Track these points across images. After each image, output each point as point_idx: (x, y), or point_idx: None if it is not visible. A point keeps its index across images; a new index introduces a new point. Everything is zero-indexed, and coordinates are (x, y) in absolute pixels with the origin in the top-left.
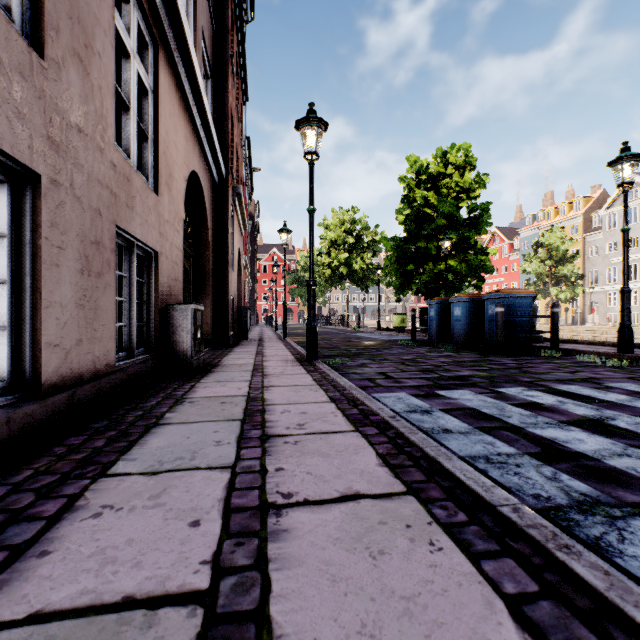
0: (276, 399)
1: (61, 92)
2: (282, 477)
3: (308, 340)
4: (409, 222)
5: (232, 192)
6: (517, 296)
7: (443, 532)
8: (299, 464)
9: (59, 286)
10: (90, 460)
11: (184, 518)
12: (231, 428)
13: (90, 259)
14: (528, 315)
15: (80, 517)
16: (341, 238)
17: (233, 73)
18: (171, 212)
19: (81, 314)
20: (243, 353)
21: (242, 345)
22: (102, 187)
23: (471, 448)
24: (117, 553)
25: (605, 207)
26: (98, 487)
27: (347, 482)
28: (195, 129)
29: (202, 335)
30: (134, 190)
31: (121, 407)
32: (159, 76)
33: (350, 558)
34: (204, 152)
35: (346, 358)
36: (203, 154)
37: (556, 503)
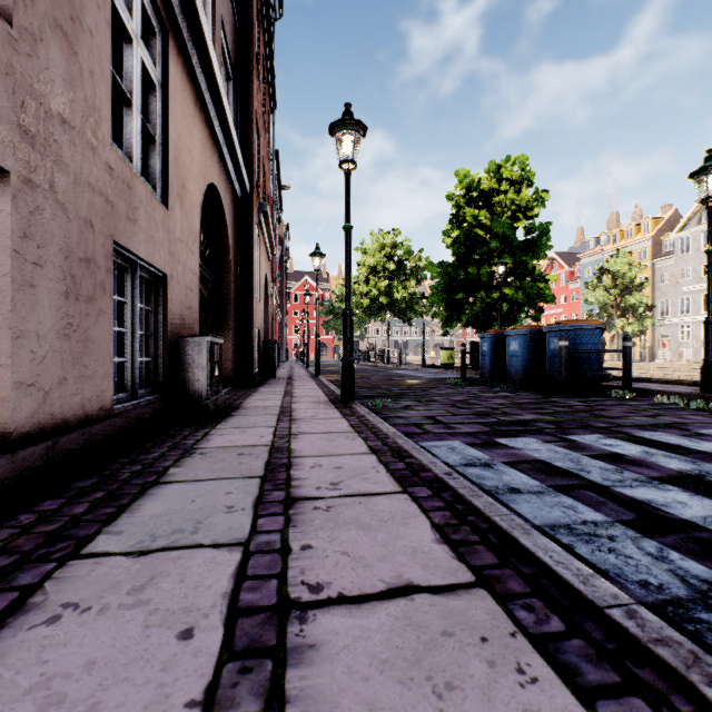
0: (305, 450)
1: (37, 71)
2: (309, 559)
3: (344, 378)
4: (458, 245)
5: (257, 210)
6: (584, 328)
7: (534, 650)
8: (332, 540)
9: (35, 311)
10: (63, 533)
11: (172, 625)
12: (248, 488)
13: (78, 280)
14: (596, 350)
15: (29, 623)
16: (381, 264)
17: (259, 75)
18: (184, 229)
19: (65, 347)
20: (269, 393)
21: (269, 384)
22: (94, 193)
23: (548, 514)
24: (68, 686)
25: (677, 229)
26: (64, 574)
27: (395, 567)
28: (214, 135)
29: (221, 373)
30: (137, 200)
31: (116, 460)
32: (169, 68)
33: (405, 697)
34: (225, 163)
35: (388, 399)
36: (223, 165)
37: (672, 595)
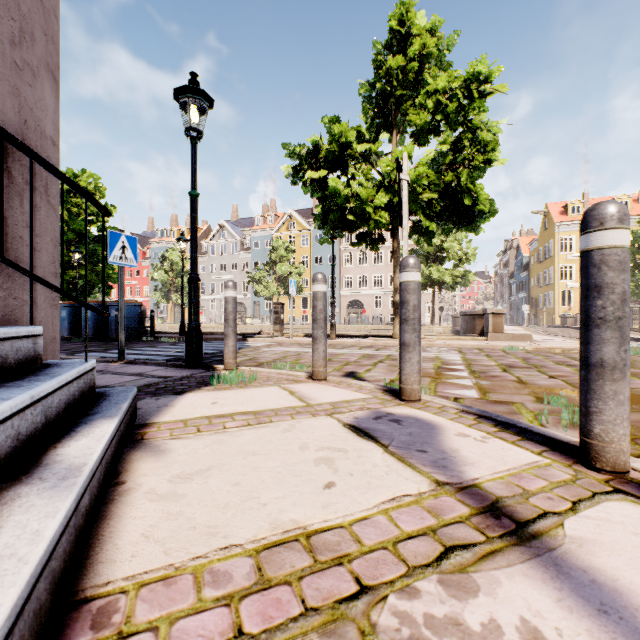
0: None
1: None
2: None
3: None
4: None
5: None
6: (130, 305)
7: None
8: None
9: None
10: None
11: None
12: None
13: None
14: (137, 317)
15: None
16: None
17: None
18: None
19: None
20: None
21: None
22: None
23: None
24: None
25: (210, 239)
26: None
27: None
28: None
29: None
30: None
31: None
32: None
33: None
34: None
35: None
36: None
37: None
